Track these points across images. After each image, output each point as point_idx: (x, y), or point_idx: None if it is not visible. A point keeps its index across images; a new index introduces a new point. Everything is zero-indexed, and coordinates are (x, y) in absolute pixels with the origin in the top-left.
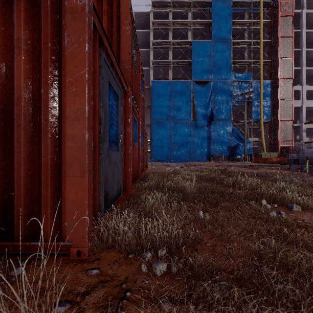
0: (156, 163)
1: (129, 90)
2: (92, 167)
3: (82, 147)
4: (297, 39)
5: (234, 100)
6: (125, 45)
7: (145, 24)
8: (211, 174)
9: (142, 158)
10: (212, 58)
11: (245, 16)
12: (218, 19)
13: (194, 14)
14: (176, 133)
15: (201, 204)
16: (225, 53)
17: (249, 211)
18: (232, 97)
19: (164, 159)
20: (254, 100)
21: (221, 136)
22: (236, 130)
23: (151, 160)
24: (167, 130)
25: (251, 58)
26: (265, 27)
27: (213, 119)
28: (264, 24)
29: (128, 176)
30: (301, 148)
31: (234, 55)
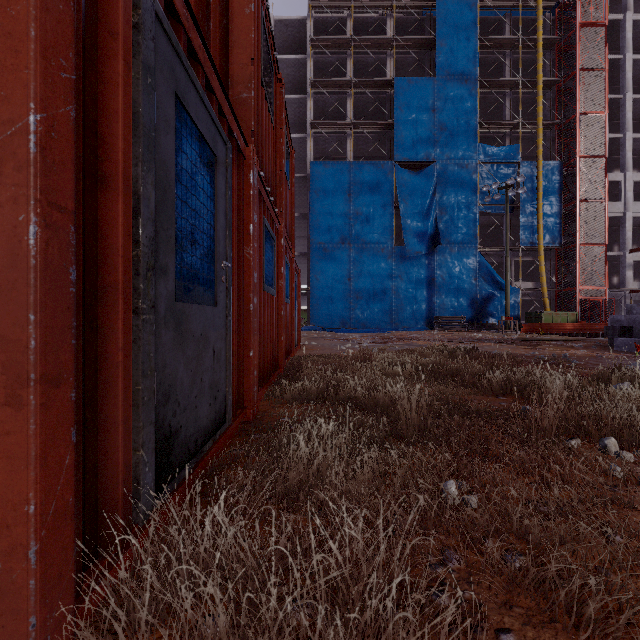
0: (319, 335)
1: (250, 152)
2: (69, 362)
3: (13, 283)
4: (614, 76)
5: (484, 203)
6: (241, 39)
7: (298, 44)
8: (444, 361)
9: (288, 323)
10: (437, 114)
11: (506, 26)
12: (449, 33)
13: (400, 23)
14: (362, 272)
15: (445, 454)
16: (464, 104)
17: (587, 476)
18: (479, 195)
19: (335, 325)
20: (524, 203)
21: (456, 278)
22: (487, 266)
23: (310, 327)
24: (344, 266)
25: (518, 116)
26: (548, 50)
27: (439, 241)
28: (546, 44)
29: (248, 371)
30: (622, 303)
31: (481, 110)
